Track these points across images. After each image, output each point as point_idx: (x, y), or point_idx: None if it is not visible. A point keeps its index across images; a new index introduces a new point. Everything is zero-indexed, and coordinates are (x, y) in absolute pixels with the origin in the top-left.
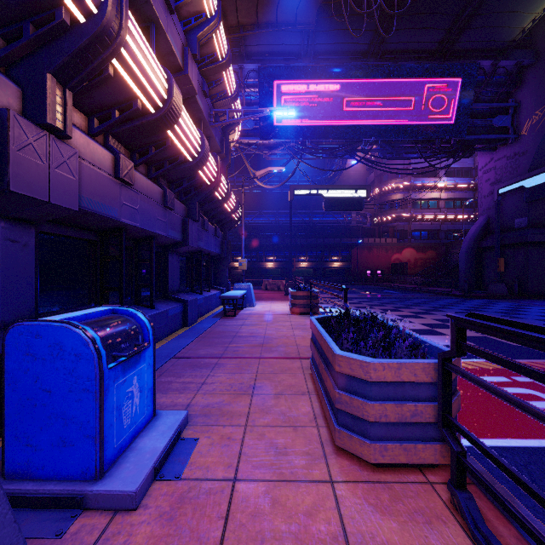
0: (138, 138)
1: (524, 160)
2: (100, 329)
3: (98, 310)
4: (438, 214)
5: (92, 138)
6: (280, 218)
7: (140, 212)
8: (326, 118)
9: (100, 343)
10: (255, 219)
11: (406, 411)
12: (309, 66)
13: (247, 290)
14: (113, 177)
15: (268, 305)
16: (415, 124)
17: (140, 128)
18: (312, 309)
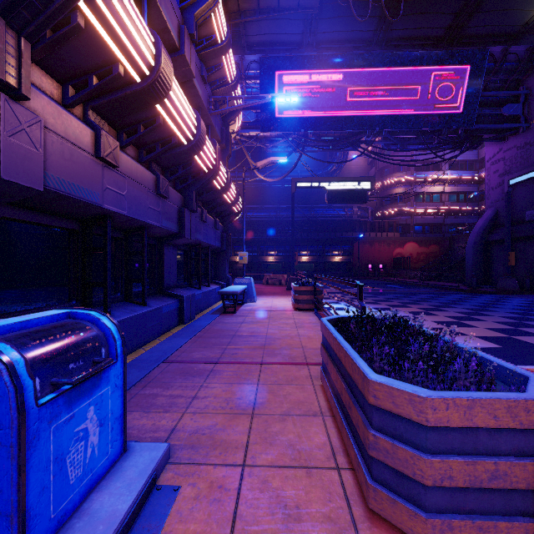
0: (123, 113)
1: None
2: (35, 345)
3: (45, 315)
4: (442, 207)
5: (66, 109)
6: (281, 212)
7: (128, 199)
8: (329, 109)
9: (25, 369)
10: (257, 213)
11: (481, 472)
12: (311, 56)
13: (248, 285)
14: (94, 156)
15: (270, 300)
16: (420, 114)
17: (125, 100)
18: (317, 305)
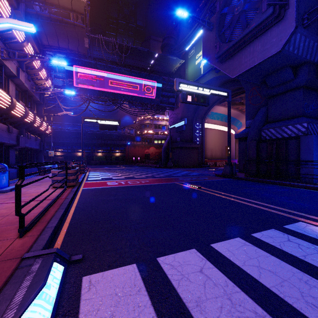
0: None
1: (179, 116)
2: None
3: None
4: (165, 132)
5: None
6: (86, 128)
7: None
8: (101, 87)
9: None
10: (70, 127)
11: (62, 178)
12: (91, 62)
13: (53, 165)
14: None
15: None
16: (140, 96)
17: (0, 111)
18: (81, 171)
